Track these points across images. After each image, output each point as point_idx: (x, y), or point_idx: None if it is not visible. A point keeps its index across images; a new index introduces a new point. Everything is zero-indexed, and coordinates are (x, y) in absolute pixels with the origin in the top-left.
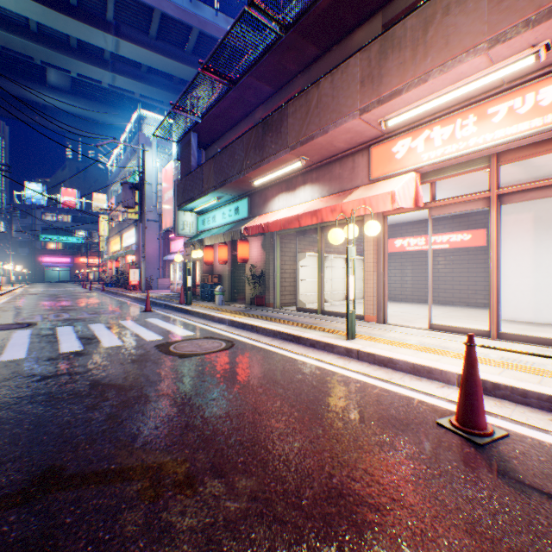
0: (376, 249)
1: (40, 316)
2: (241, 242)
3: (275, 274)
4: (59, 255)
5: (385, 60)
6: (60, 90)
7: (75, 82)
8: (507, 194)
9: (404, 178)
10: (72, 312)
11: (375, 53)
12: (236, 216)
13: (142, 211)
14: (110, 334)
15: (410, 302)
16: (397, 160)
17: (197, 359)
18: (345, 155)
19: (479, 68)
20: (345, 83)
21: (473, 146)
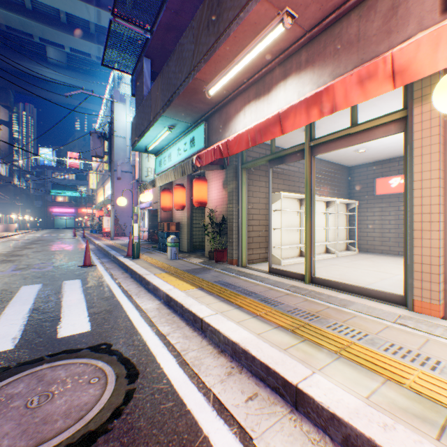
0: (442, 169)
1: None
2: (197, 181)
3: (239, 221)
4: (66, 207)
5: None
6: (59, 66)
7: (70, 58)
8: None
9: None
10: (1, 266)
11: None
12: (192, 150)
13: (111, 160)
14: None
15: None
16: None
17: None
18: None
19: None
20: None
21: None
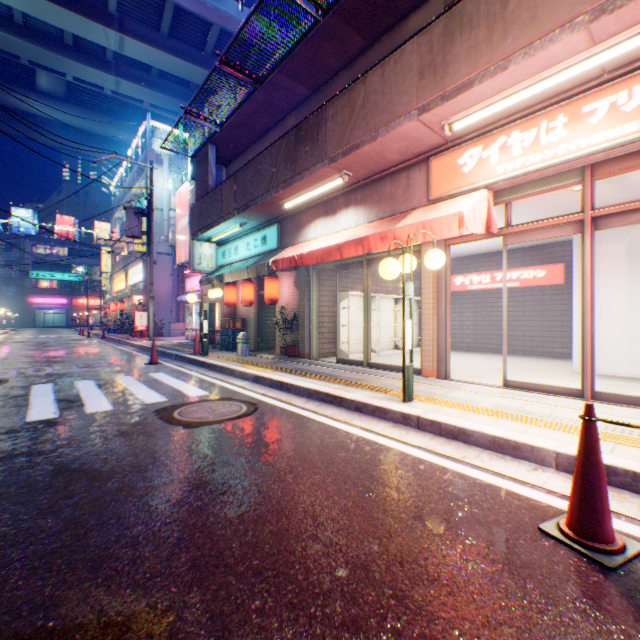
0: (436, 287)
1: (15, 370)
2: (269, 279)
3: (311, 318)
4: (54, 295)
5: (451, 44)
6: (53, 97)
7: (71, 87)
8: (604, 216)
9: (473, 196)
10: (59, 365)
11: (438, 36)
12: (263, 247)
13: (151, 242)
14: (100, 394)
15: (473, 351)
16: (464, 175)
17: (207, 429)
18: (398, 170)
19: (575, 50)
20: (399, 75)
21: (562, 154)
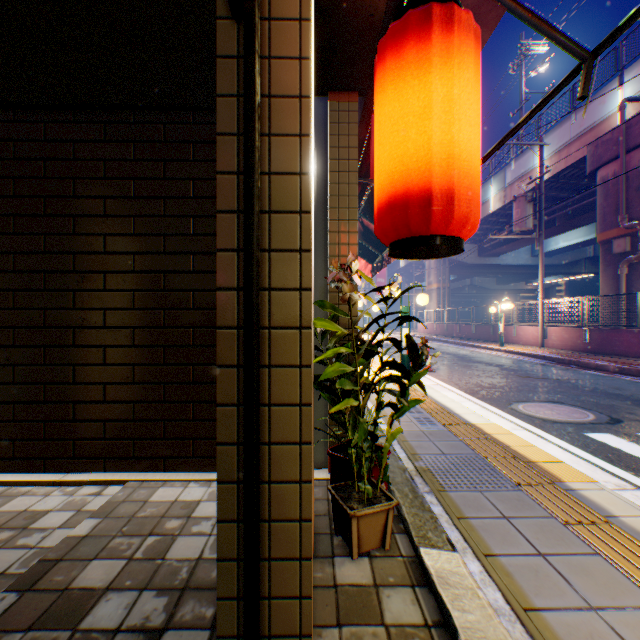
0: None
1: None
2: None
3: None
4: None
5: None
6: None
7: None
8: None
9: None
10: None
11: None
12: None
13: None
14: None
15: None
16: None
17: (542, 398)
18: None
19: None
20: None
21: None
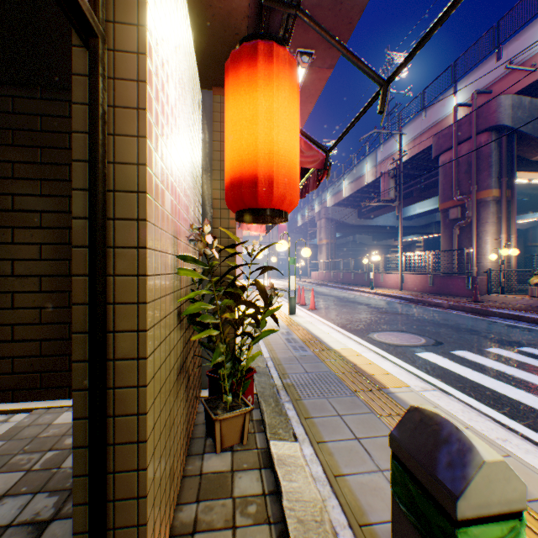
0: None
1: None
2: None
3: None
4: None
5: None
6: None
7: None
8: None
9: None
10: None
11: None
12: None
13: None
14: None
15: None
16: None
17: (392, 329)
18: None
19: None
20: None
21: None
